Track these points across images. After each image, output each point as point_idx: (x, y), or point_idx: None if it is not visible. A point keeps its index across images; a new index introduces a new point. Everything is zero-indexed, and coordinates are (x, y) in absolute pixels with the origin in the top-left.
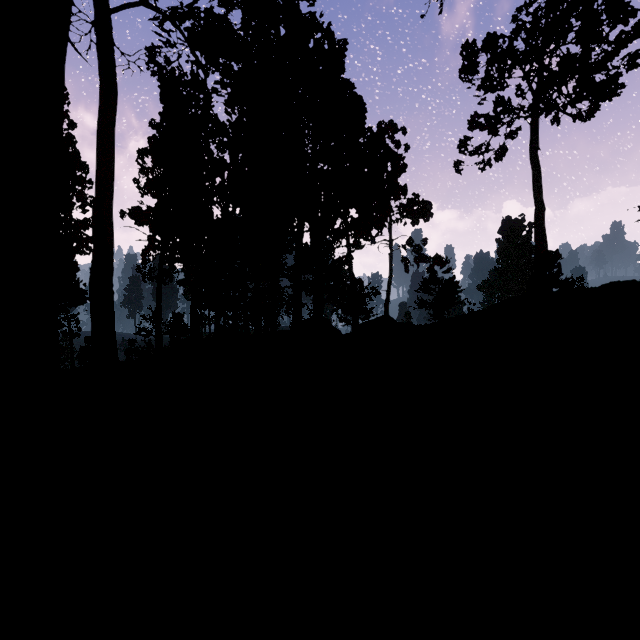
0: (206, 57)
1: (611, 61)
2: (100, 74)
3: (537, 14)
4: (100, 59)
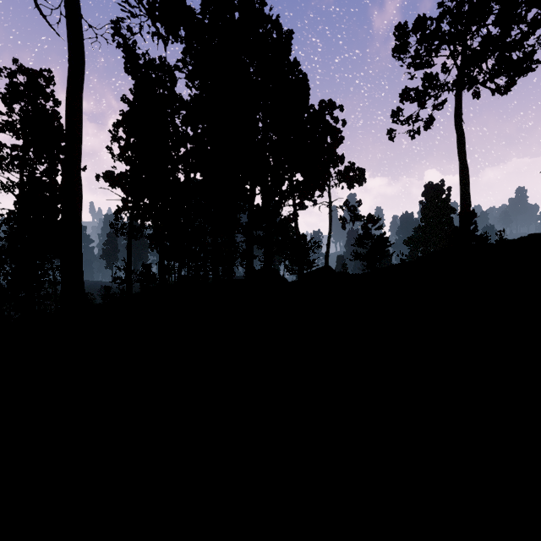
0: (165, 27)
1: (527, 40)
2: (68, 43)
3: (460, 0)
4: (68, 29)
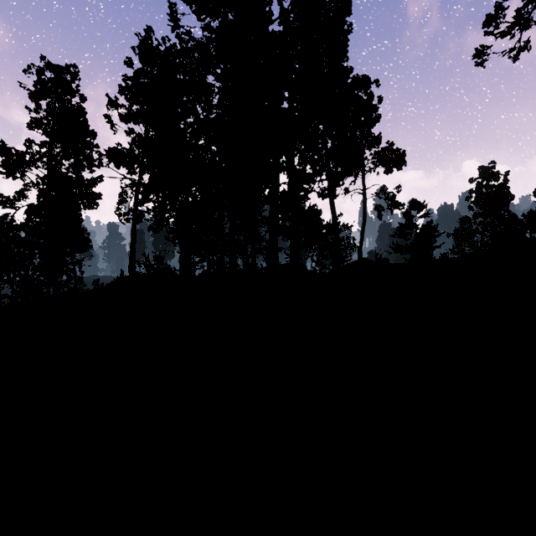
0: None
1: None
2: None
3: None
4: None
